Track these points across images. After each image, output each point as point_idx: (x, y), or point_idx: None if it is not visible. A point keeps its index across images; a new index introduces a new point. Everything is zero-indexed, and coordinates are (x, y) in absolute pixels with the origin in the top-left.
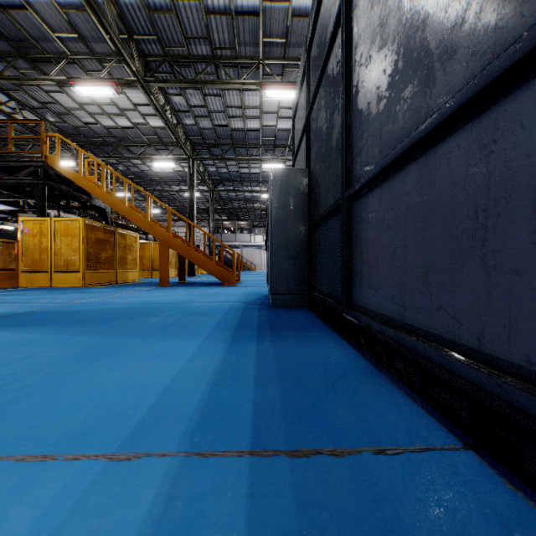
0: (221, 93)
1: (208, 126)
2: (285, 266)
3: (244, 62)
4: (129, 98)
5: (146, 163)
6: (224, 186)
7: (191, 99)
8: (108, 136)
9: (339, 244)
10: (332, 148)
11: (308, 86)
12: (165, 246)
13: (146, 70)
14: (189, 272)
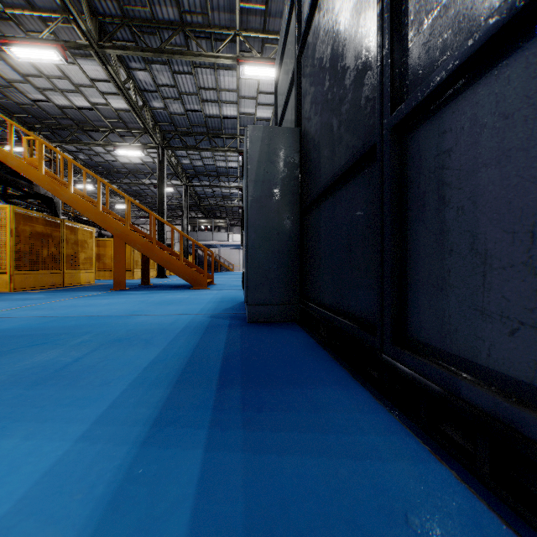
0: (193, 71)
1: (180, 111)
2: (266, 265)
3: (218, 32)
4: (84, 71)
5: (111, 152)
6: (199, 181)
7: (158, 76)
8: (63, 117)
9: (365, 225)
10: (347, 68)
11: (298, 17)
12: (121, 242)
13: (100, 34)
14: (159, 273)
